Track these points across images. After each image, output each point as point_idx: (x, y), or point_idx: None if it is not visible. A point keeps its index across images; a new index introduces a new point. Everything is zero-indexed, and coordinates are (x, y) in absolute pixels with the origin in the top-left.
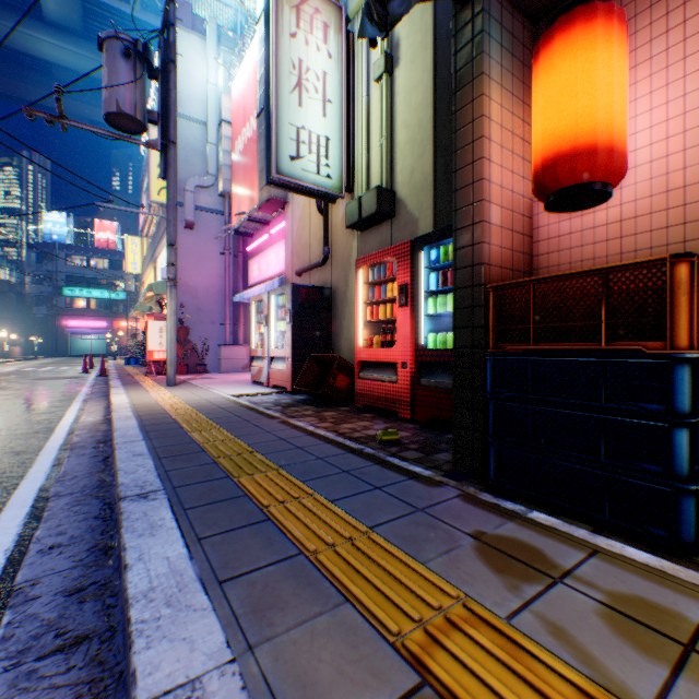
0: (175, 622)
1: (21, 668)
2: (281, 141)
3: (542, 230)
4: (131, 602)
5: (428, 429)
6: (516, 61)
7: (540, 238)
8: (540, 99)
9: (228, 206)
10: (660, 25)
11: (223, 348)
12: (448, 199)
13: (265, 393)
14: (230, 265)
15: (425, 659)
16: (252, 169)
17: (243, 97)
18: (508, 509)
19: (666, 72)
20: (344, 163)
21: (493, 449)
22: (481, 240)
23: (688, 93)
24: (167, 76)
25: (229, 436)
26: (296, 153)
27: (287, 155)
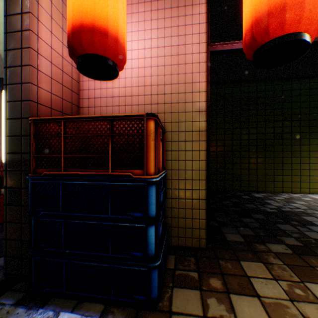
0: None
1: None
2: None
3: (86, 92)
4: None
5: None
6: None
7: (85, 97)
8: None
9: None
10: None
11: None
12: None
13: None
14: None
15: None
16: None
17: None
18: None
19: (145, 24)
20: None
21: (34, 259)
22: (29, 81)
23: (153, 38)
24: None
25: None
26: None
27: None
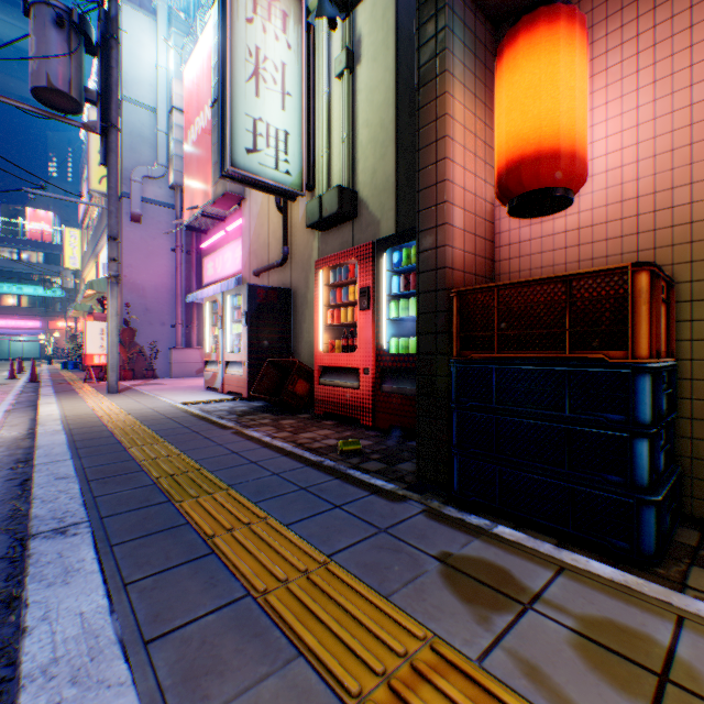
0: None
1: None
2: (236, 132)
3: (503, 236)
4: (23, 683)
5: (391, 437)
6: (478, 63)
7: (501, 244)
8: (504, 100)
9: (180, 200)
10: (615, 37)
11: (174, 352)
12: (410, 202)
13: (220, 400)
14: (183, 263)
15: None
16: (207, 161)
17: (196, 84)
18: (473, 524)
19: (621, 84)
20: (304, 159)
21: (457, 460)
22: (444, 243)
23: (641, 106)
24: (108, 53)
25: (175, 451)
26: (253, 146)
27: (243, 147)
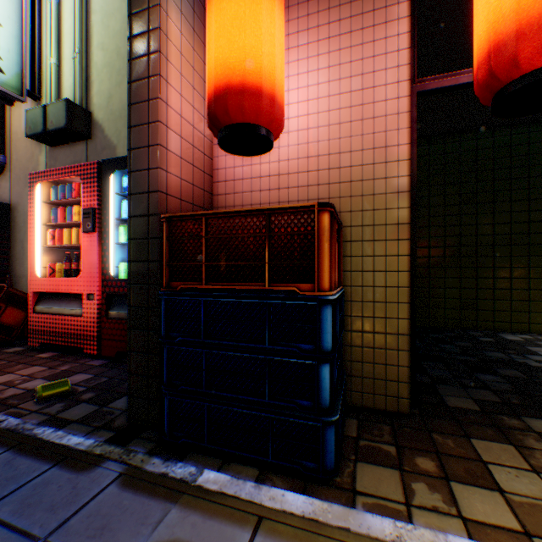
0: None
1: None
2: None
3: (222, 172)
4: None
5: (118, 364)
6: None
7: (220, 179)
8: (214, 25)
9: None
10: (305, 22)
11: None
12: None
13: None
14: None
15: None
16: None
17: None
18: (177, 479)
19: (309, 62)
20: (26, 61)
21: (167, 400)
22: (158, 165)
23: (321, 83)
24: None
25: None
26: None
27: None
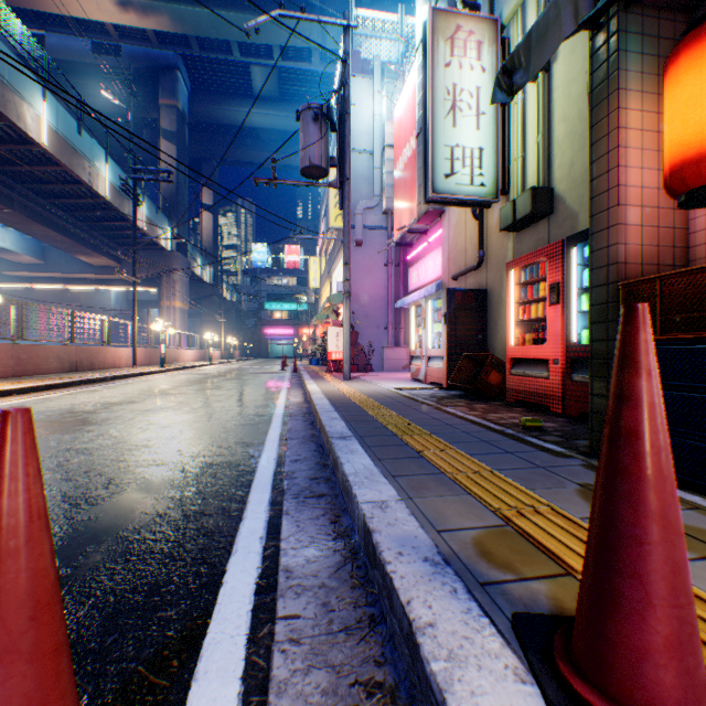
0: (370, 484)
1: (299, 499)
2: (436, 163)
3: (698, 221)
4: (348, 475)
5: (579, 423)
6: (662, 60)
7: (695, 229)
8: (666, 112)
9: (390, 222)
10: None
11: (385, 350)
12: None
13: (422, 388)
14: (392, 275)
15: (510, 517)
16: (411, 186)
17: (402, 121)
18: None
19: None
20: (498, 168)
21: None
22: (614, 242)
23: None
24: (343, 126)
25: (394, 413)
26: (450, 170)
27: (442, 174)
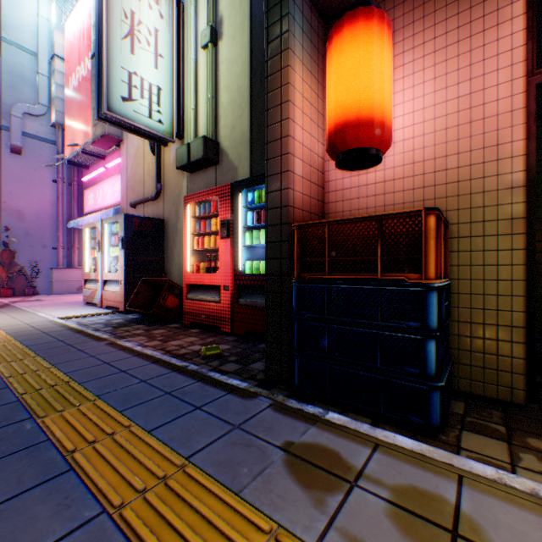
0: None
1: None
2: (112, 81)
3: (332, 184)
4: None
5: (246, 341)
6: (313, 47)
7: (330, 190)
8: (333, 76)
9: (62, 137)
10: (409, 42)
11: (56, 271)
12: (261, 154)
13: (98, 314)
14: (65, 193)
15: None
16: (87, 106)
17: (77, 37)
18: (310, 413)
19: (413, 77)
20: (175, 112)
21: (297, 361)
22: (288, 186)
23: (426, 95)
24: None
25: (45, 365)
26: (128, 95)
27: (119, 95)
